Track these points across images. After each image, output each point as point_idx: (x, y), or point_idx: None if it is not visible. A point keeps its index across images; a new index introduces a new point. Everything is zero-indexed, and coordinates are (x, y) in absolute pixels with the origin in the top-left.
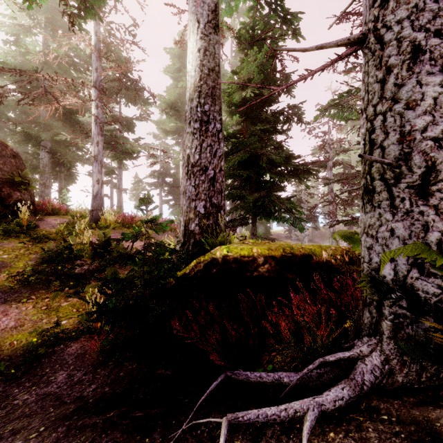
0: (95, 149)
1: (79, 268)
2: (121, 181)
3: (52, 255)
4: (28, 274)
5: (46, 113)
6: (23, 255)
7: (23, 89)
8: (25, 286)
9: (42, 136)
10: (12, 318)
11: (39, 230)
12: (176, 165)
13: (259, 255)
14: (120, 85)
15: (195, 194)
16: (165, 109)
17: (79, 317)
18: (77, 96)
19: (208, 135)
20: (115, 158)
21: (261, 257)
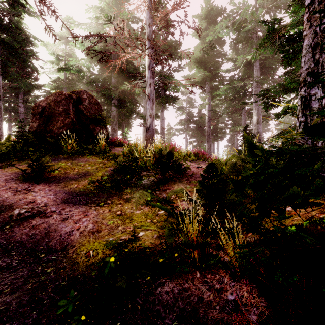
0: (148, 89)
1: (146, 179)
2: (163, 121)
3: (123, 166)
4: (104, 181)
5: (114, 81)
6: (101, 167)
7: (102, 68)
8: (102, 191)
9: (112, 95)
10: (90, 222)
11: (111, 153)
12: (198, 113)
13: None
14: (167, 32)
15: None
16: (203, 47)
17: (156, 231)
18: (136, 46)
19: None
20: (160, 103)
21: None
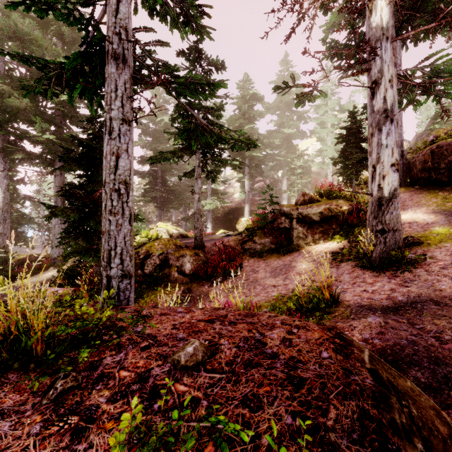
0: None
1: None
2: None
3: None
4: None
5: None
6: None
7: None
8: None
9: None
10: None
11: None
12: None
13: (32, 256)
14: None
15: (3, 242)
16: None
17: None
18: None
19: (6, 224)
20: None
21: (33, 257)
